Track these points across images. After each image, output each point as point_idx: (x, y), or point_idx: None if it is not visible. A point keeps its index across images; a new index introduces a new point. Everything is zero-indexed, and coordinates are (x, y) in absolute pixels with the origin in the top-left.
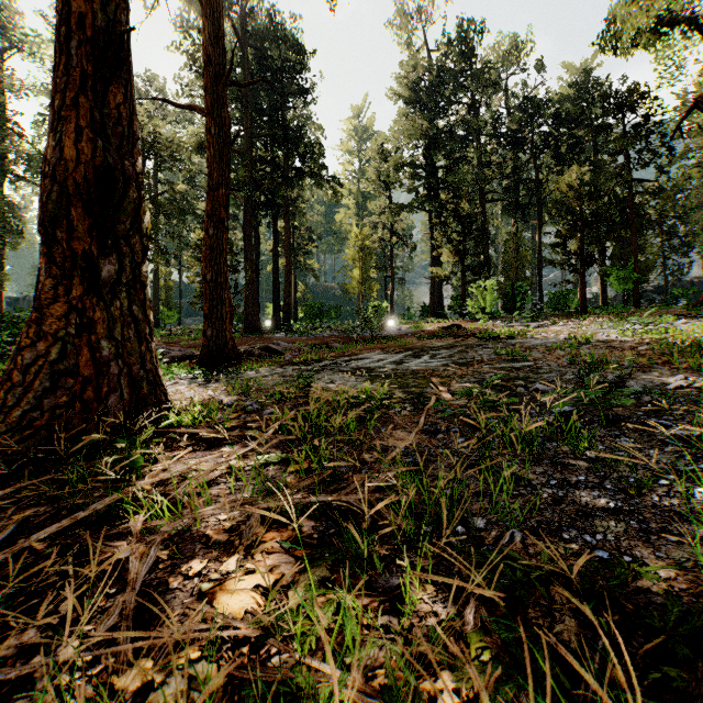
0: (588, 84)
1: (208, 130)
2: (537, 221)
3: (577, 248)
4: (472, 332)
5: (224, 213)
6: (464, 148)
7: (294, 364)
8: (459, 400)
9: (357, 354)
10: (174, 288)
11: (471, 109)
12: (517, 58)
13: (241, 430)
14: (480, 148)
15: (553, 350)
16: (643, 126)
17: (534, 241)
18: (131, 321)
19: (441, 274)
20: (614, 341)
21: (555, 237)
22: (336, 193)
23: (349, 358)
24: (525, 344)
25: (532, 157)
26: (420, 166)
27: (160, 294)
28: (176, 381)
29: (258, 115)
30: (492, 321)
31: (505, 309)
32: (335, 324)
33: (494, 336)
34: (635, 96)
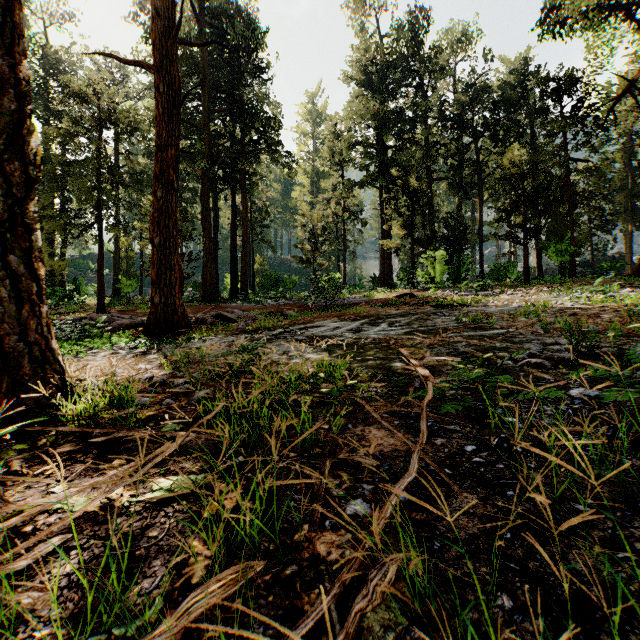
0: (525, 72)
1: (156, 87)
2: (479, 199)
3: (521, 221)
4: (425, 300)
5: (173, 175)
6: (411, 130)
7: (246, 332)
8: (439, 377)
9: (312, 321)
10: (134, 258)
11: (418, 93)
12: (460, 48)
13: (157, 422)
14: (427, 129)
15: (516, 318)
16: (579, 109)
17: (473, 218)
18: (6, 275)
19: (391, 245)
20: (571, 308)
21: (500, 211)
22: (292, 168)
23: (304, 326)
24: (482, 311)
25: (474, 139)
26: (370, 145)
27: (121, 265)
28: (114, 351)
29: (216, 92)
30: (440, 290)
31: (451, 279)
32: (291, 294)
33: (448, 304)
34: (571, 80)
